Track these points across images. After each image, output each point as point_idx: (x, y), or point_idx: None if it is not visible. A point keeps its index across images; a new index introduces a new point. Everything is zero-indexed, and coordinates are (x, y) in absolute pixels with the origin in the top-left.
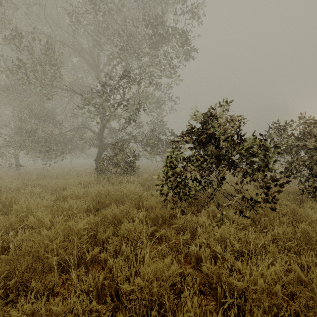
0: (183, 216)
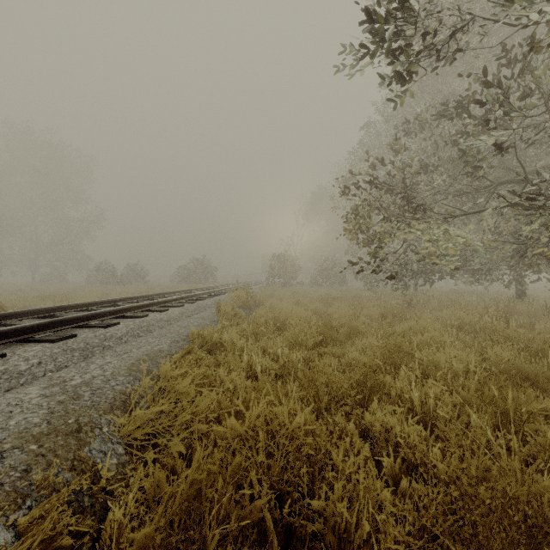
0: None
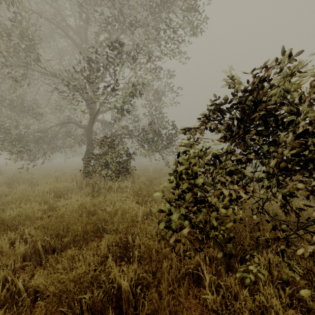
0: (212, 276)
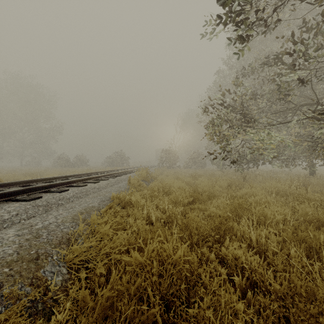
0: None
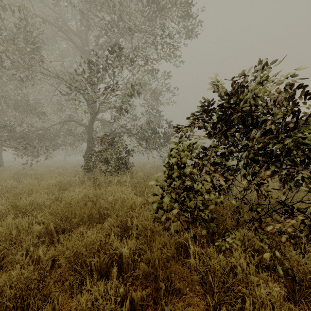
0: (197, 248)
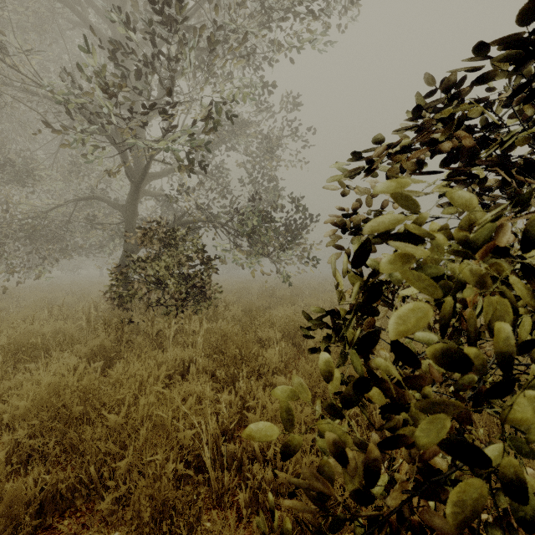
0: None
